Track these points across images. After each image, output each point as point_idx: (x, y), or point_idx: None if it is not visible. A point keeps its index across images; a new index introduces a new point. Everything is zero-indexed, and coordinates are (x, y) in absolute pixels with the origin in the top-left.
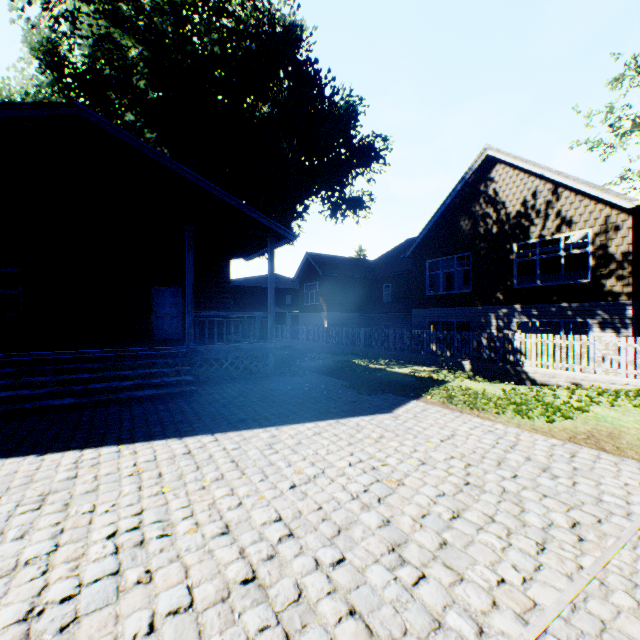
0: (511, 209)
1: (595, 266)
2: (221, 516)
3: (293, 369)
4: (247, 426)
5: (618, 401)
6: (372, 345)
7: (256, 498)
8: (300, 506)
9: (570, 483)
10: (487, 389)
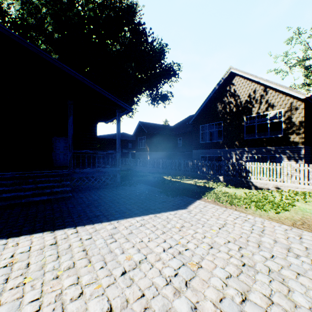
0: (243, 99)
1: (285, 128)
2: (62, 310)
3: (131, 182)
4: (99, 220)
5: (306, 198)
6: (172, 168)
7: (95, 287)
8: (127, 294)
9: (309, 261)
10: (236, 192)
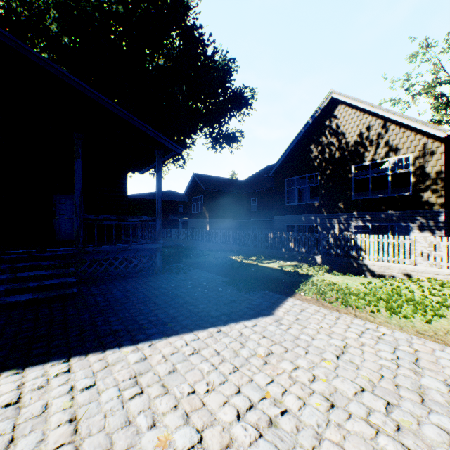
0: (350, 139)
1: (415, 182)
2: None
3: (179, 266)
4: (116, 342)
5: None
6: (244, 243)
7: None
8: None
9: None
10: (348, 283)
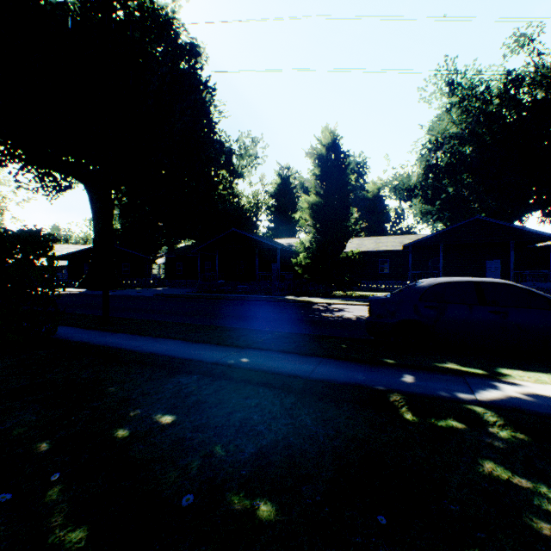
0: None
1: None
2: None
3: None
4: None
5: None
6: None
7: None
8: None
9: None
10: None
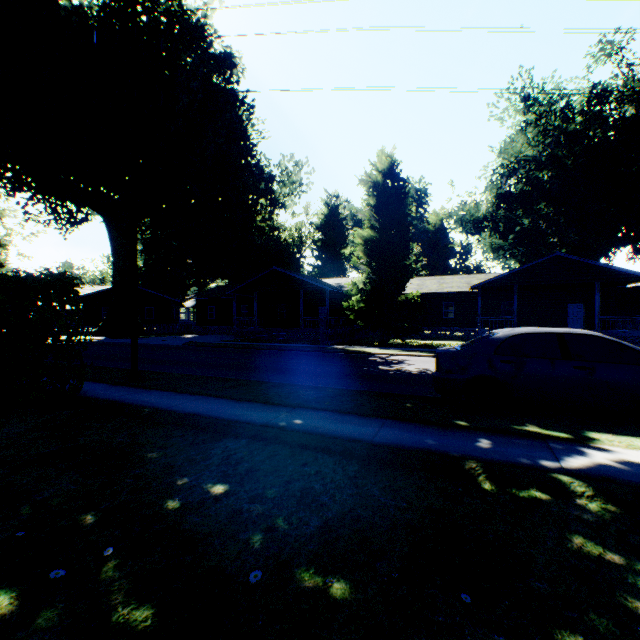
0: None
1: None
2: None
3: None
4: None
5: None
6: None
7: None
8: None
9: None
10: None
